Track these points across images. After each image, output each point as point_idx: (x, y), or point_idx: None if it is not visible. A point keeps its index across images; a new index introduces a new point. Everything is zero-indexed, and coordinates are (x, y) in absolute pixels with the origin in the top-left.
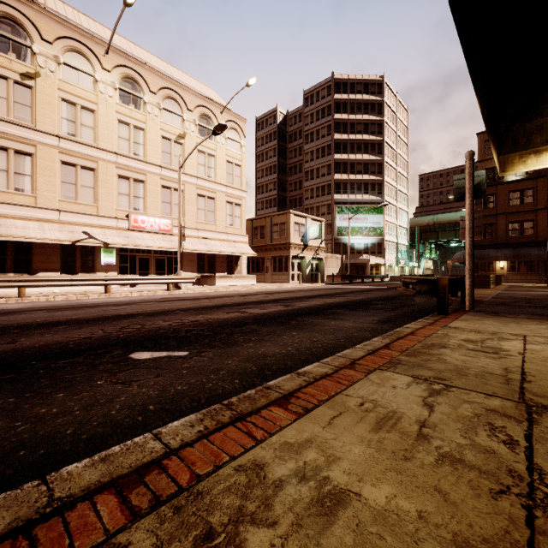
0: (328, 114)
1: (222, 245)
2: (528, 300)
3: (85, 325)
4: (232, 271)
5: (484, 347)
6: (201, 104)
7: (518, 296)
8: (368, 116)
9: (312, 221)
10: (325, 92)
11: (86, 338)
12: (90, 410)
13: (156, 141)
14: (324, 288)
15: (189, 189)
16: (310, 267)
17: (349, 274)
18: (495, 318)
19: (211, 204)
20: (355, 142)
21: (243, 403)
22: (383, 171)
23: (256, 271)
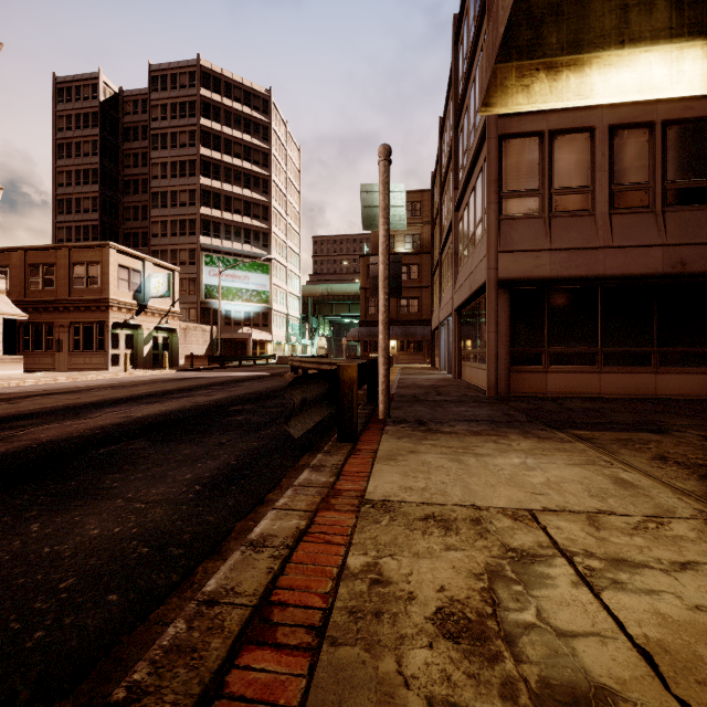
0: (191, 114)
1: None
2: (437, 390)
3: None
4: None
5: (547, 706)
6: None
7: (421, 383)
8: (250, 137)
9: (157, 268)
10: (187, 79)
11: None
12: None
13: None
14: (167, 380)
15: None
16: (152, 343)
17: (220, 354)
18: (431, 439)
19: None
20: (233, 168)
21: None
22: (270, 218)
23: (34, 349)
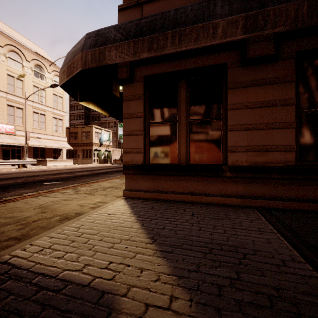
0: None
1: (50, 142)
2: None
3: (3, 180)
4: (57, 157)
5: None
6: (36, 58)
7: None
8: None
9: (105, 131)
10: None
11: (15, 182)
12: (50, 188)
13: (3, 77)
14: (111, 166)
15: (27, 108)
16: (104, 155)
17: None
18: None
19: (42, 118)
20: None
21: (86, 183)
22: None
23: (72, 157)
